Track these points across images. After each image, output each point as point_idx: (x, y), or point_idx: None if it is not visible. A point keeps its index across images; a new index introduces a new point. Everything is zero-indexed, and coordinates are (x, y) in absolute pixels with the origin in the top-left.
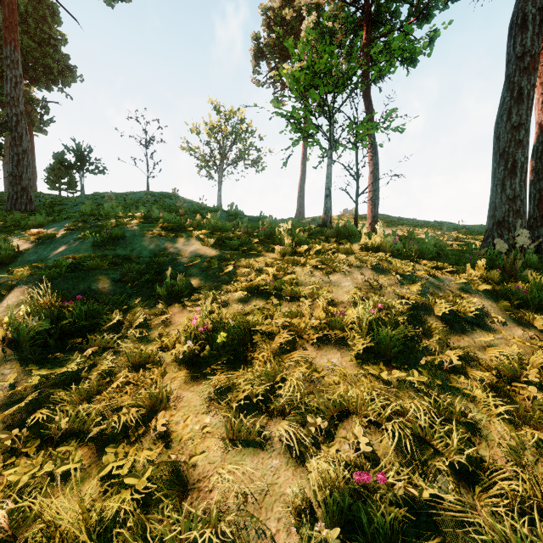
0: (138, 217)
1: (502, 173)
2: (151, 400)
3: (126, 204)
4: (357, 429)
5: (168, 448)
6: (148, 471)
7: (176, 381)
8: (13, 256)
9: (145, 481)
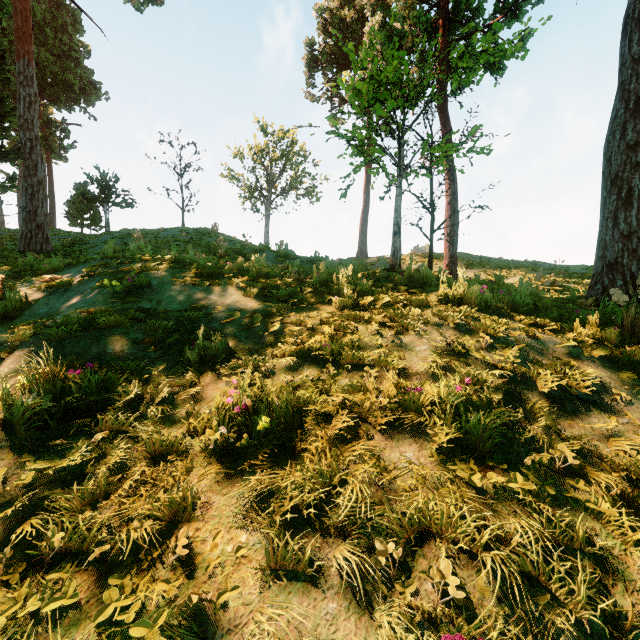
0: (168, 261)
1: (614, 204)
2: (171, 507)
3: (157, 243)
4: (444, 563)
5: (190, 578)
6: (161, 615)
7: (205, 479)
8: (20, 308)
9: (157, 631)
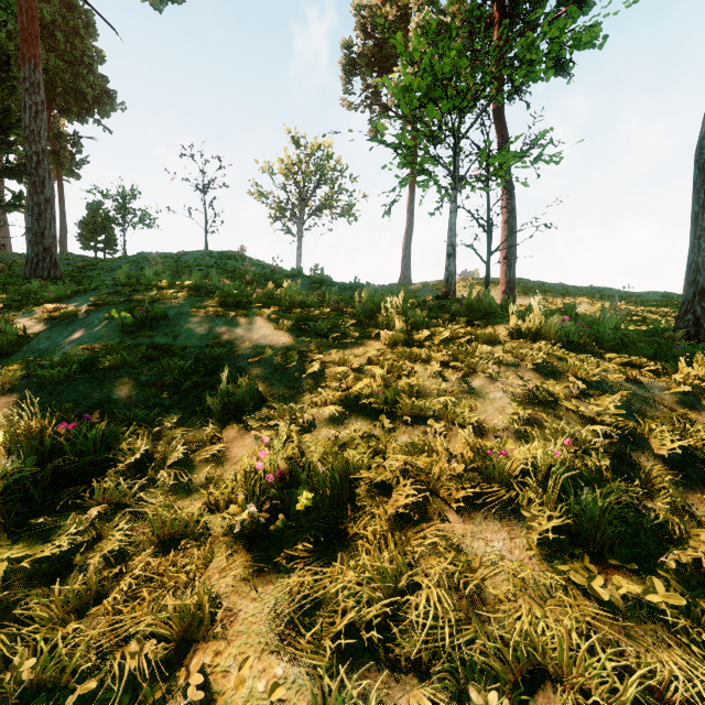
0: (188, 288)
1: None
2: (182, 620)
3: (177, 267)
4: None
5: None
6: None
7: (229, 575)
8: (17, 343)
9: None
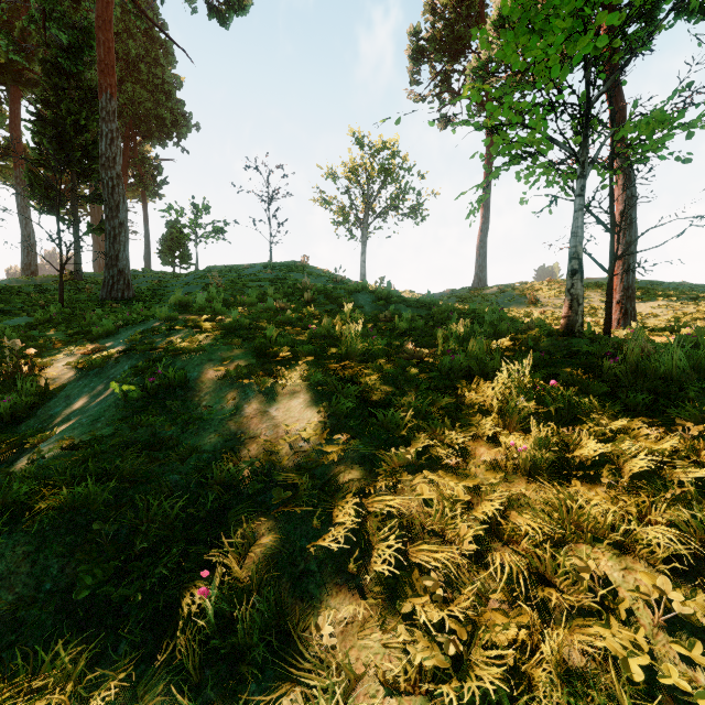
0: (226, 328)
1: None
2: None
3: (237, 285)
4: None
5: None
6: None
7: None
8: (37, 402)
9: None
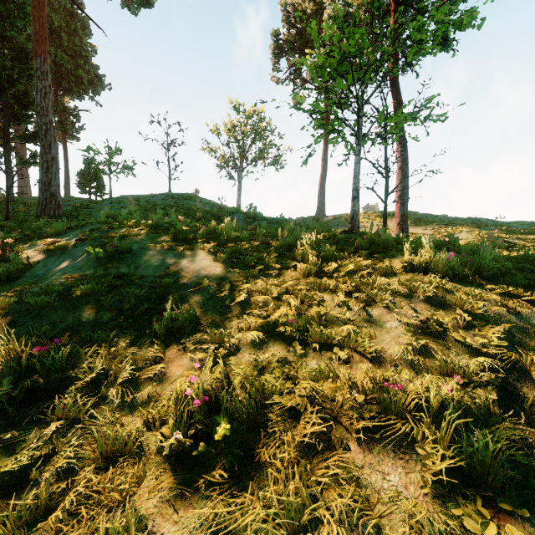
0: (150, 226)
1: None
2: None
3: (146, 207)
4: None
5: None
6: None
7: (157, 495)
8: (22, 270)
9: None
